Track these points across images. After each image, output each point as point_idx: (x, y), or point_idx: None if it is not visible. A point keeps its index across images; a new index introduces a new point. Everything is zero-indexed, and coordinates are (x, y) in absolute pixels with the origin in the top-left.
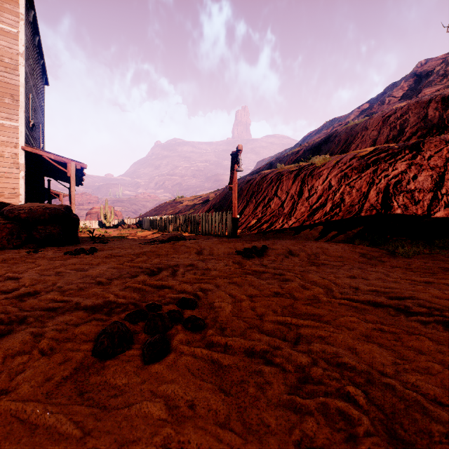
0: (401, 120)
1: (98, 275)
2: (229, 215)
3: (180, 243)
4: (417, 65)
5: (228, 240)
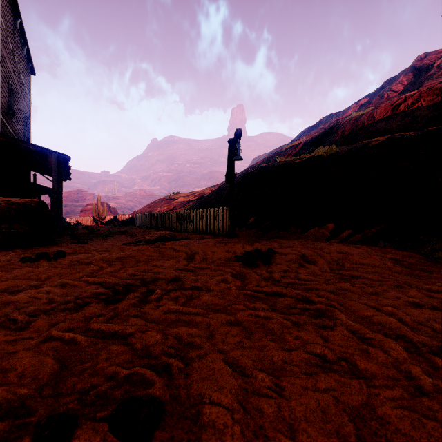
0: (413, 108)
1: (26, 303)
2: (225, 211)
3: (167, 246)
4: (416, 59)
5: (225, 240)
